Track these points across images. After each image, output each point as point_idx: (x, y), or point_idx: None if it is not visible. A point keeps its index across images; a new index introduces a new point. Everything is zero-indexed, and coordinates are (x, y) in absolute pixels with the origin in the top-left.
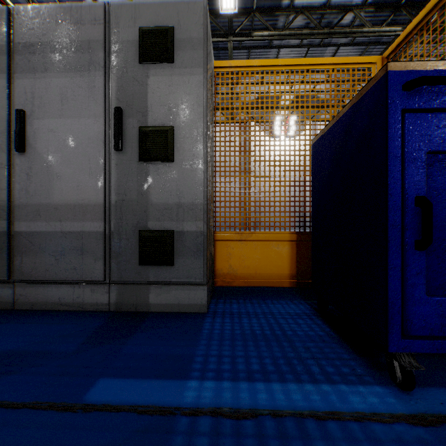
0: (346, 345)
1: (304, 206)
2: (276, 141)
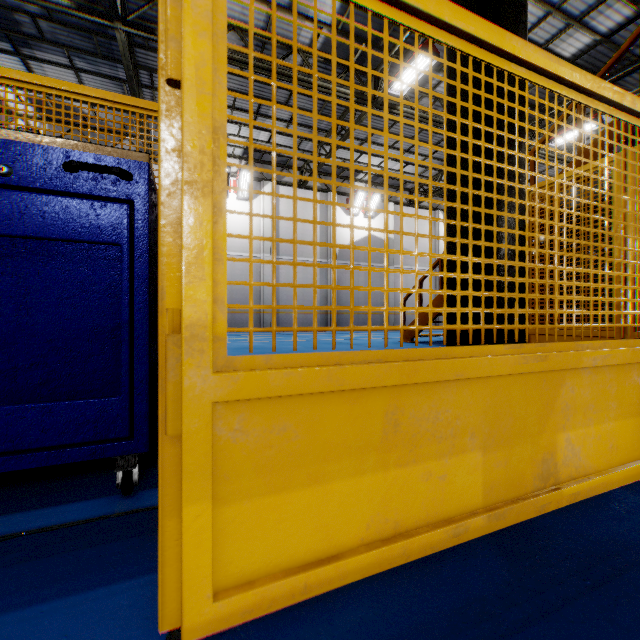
0: None
1: None
2: None
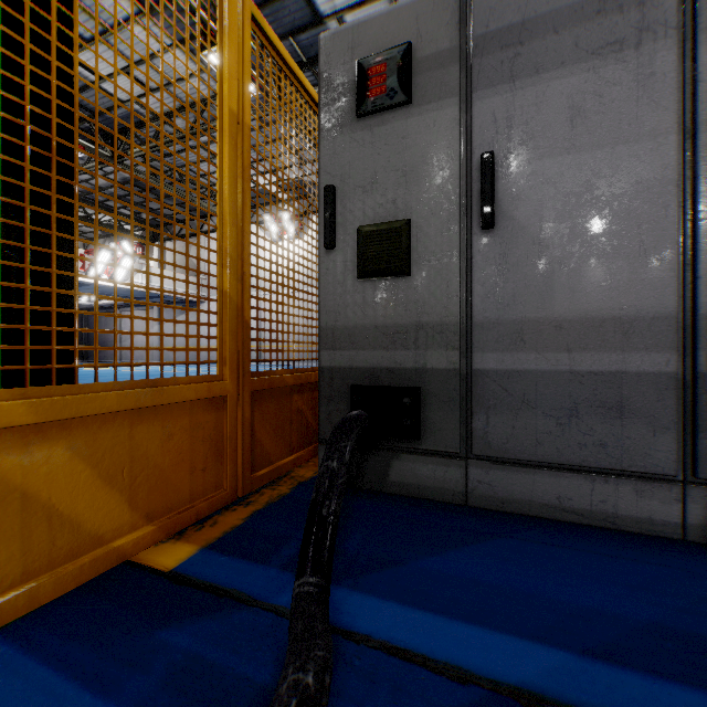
0: None
1: None
2: None
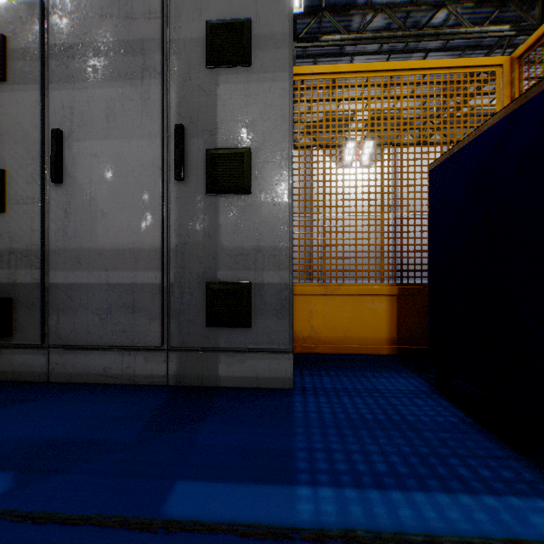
0: (494, 437)
1: (408, 251)
2: (347, 171)
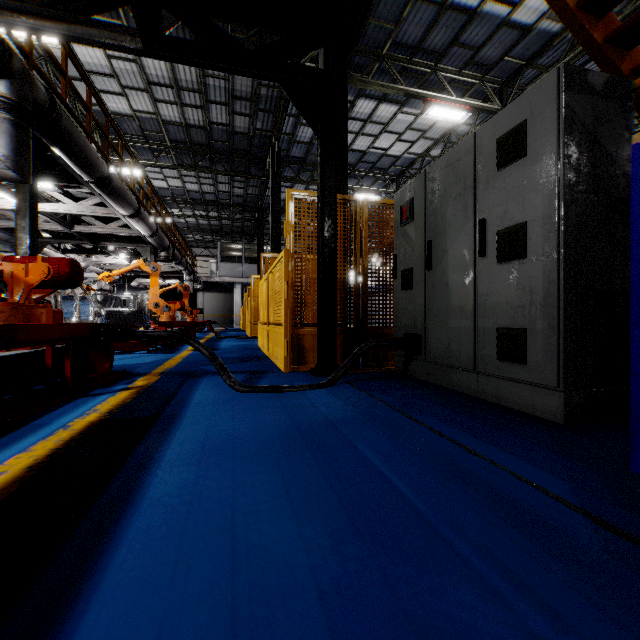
0: None
1: None
2: None
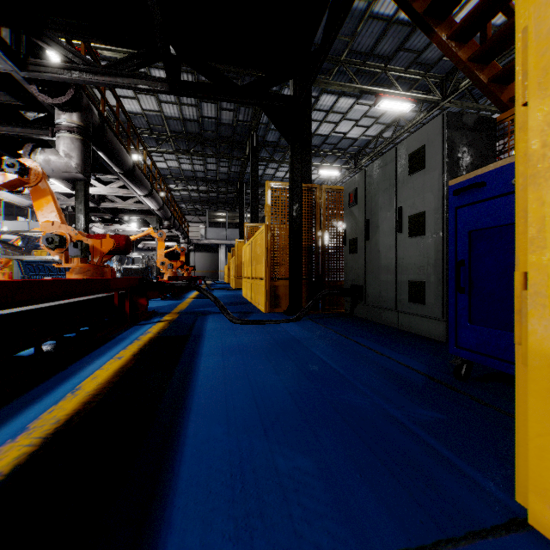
0: None
1: None
2: None
